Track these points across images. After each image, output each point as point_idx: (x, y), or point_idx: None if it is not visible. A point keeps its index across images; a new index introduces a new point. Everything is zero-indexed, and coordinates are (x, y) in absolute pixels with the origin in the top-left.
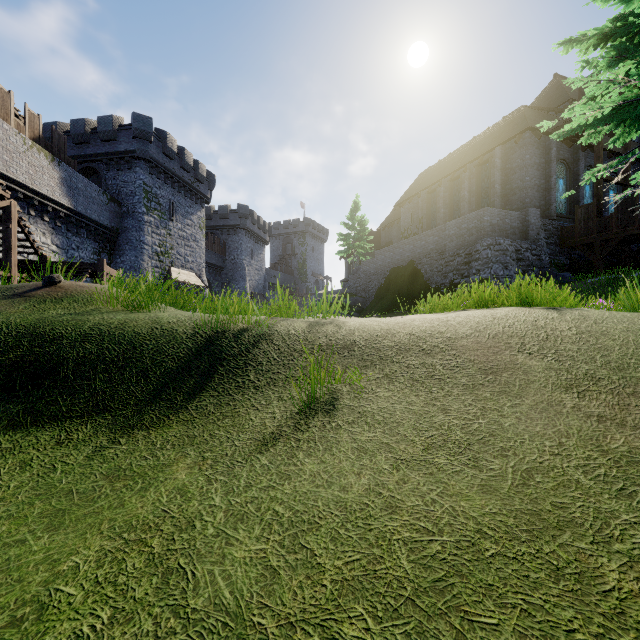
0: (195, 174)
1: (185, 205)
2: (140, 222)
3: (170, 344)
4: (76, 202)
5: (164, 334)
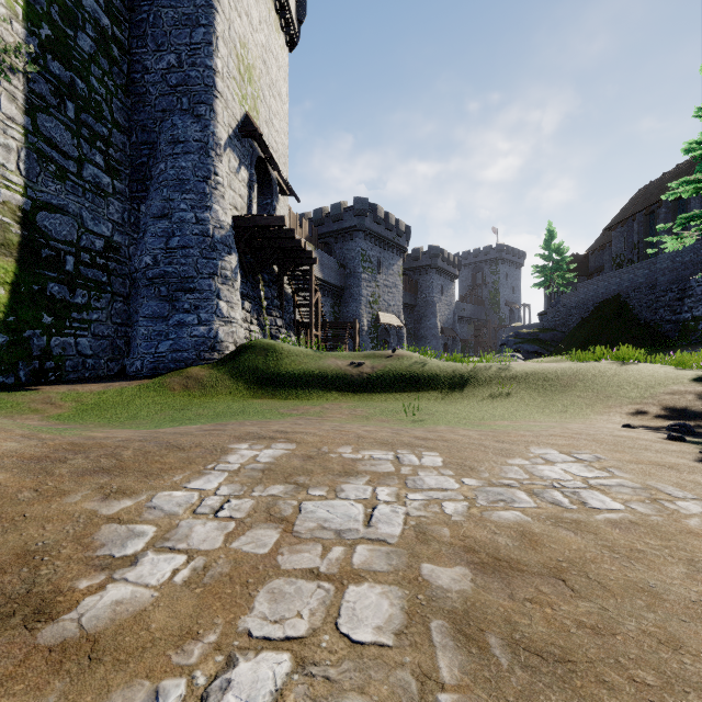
0: (396, 231)
1: (388, 259)
2: (359, 280)
3: (447, 375)
4: (324, 274)
5: (444, 371)
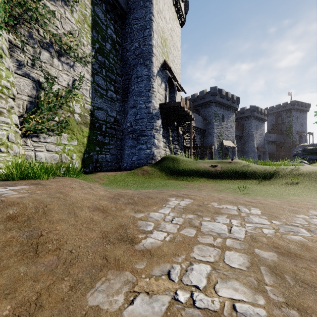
0: (231, 100)
1: (227, 114)
2: (213, 125)
3: (261, 172)
4: (196, 124)
5: (259, 170)
